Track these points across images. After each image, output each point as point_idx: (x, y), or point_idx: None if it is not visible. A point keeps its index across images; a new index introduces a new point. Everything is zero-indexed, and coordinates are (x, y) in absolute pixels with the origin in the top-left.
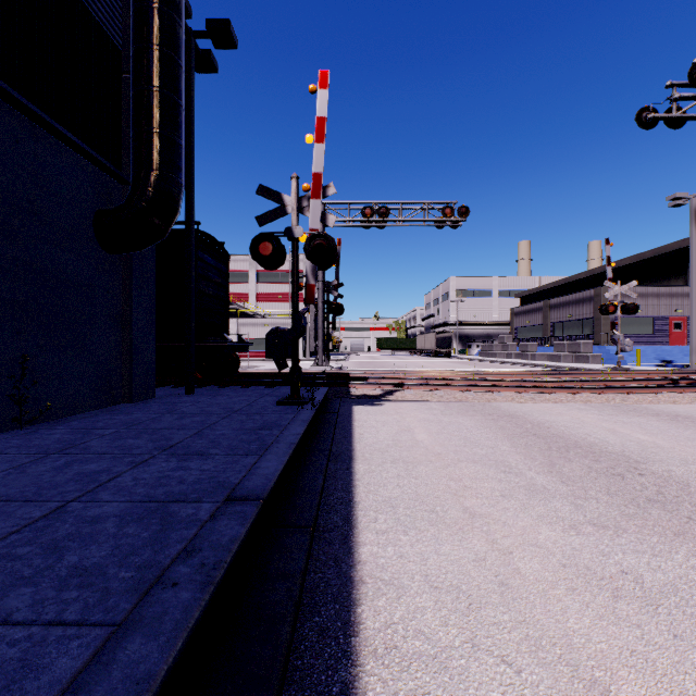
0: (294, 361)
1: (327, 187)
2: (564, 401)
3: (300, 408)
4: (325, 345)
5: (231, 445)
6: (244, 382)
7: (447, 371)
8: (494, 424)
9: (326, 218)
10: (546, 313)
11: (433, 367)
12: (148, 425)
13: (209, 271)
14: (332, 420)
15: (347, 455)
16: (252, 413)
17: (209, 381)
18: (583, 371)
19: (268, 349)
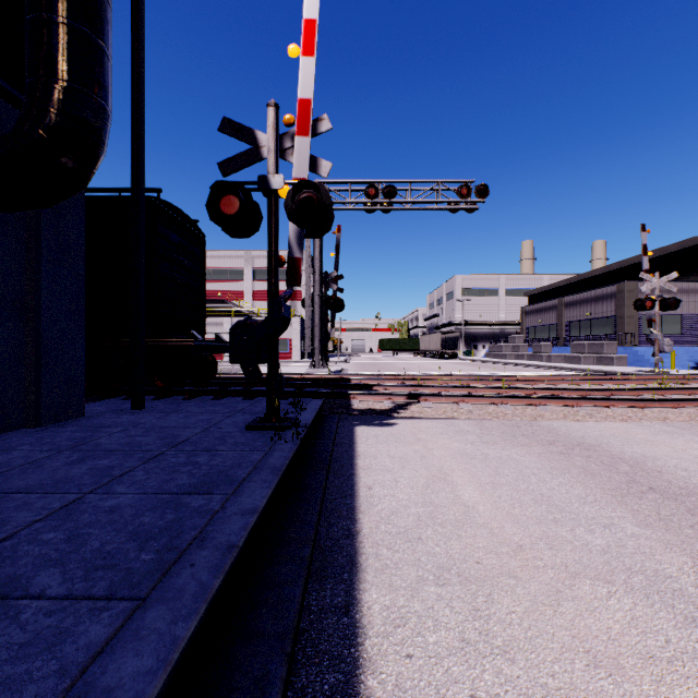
0: (271, 367)
1: (319, 120)
2: (635, 419)
3: (277, 437)
4: (323, 345)
5: (101, 551)
6: (216, 391)
7: (464, 375)
8: (570, 464)
9: (318, 164)
10: (561, 312)
11: (442, 369)
12: (4, 481)
13: (175, 252)
14: (324, 457)
15: (346, 551)
16: (200, 449)
17: (172, 390)
18: (622, 375)
19: (232, 350)
